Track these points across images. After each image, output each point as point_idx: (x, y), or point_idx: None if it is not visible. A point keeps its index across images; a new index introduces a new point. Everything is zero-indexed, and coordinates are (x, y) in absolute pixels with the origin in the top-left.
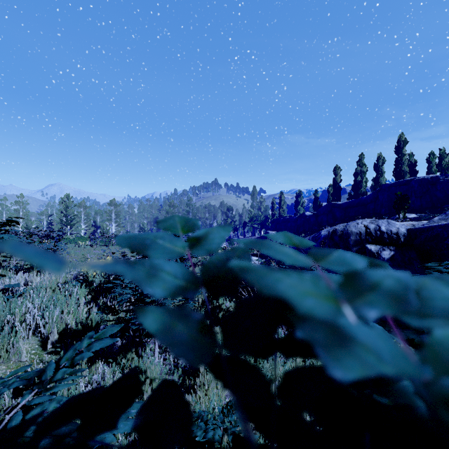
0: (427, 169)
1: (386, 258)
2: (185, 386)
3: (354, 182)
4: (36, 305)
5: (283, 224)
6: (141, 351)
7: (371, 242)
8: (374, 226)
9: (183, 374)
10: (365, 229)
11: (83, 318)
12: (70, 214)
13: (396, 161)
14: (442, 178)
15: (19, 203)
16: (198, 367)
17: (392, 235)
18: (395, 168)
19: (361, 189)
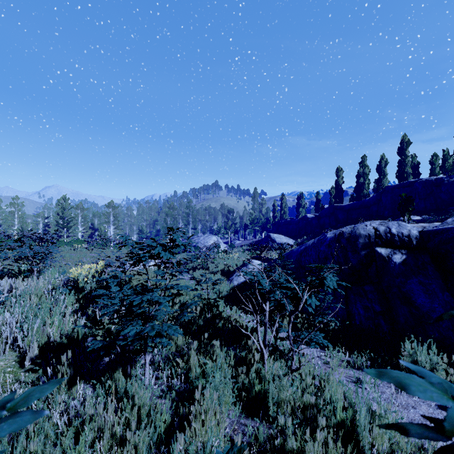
0: (430, 171)
1: (398, 262)
2: (179, 414)
3: (357, 183)
4: (15, 315)
5: (284, 226)
6: (130, 369)
7: (381, 245)
8: (384, 229)
9: (177, 396)
10: (374, 232)
11: (69, 330)
12: (67, 216)
13: (399, 163)
14: (446, 180)
15: (15, 204)
16: (195, 390)
17: (403, 237)
18: (398, 170)
19: (364, 190)
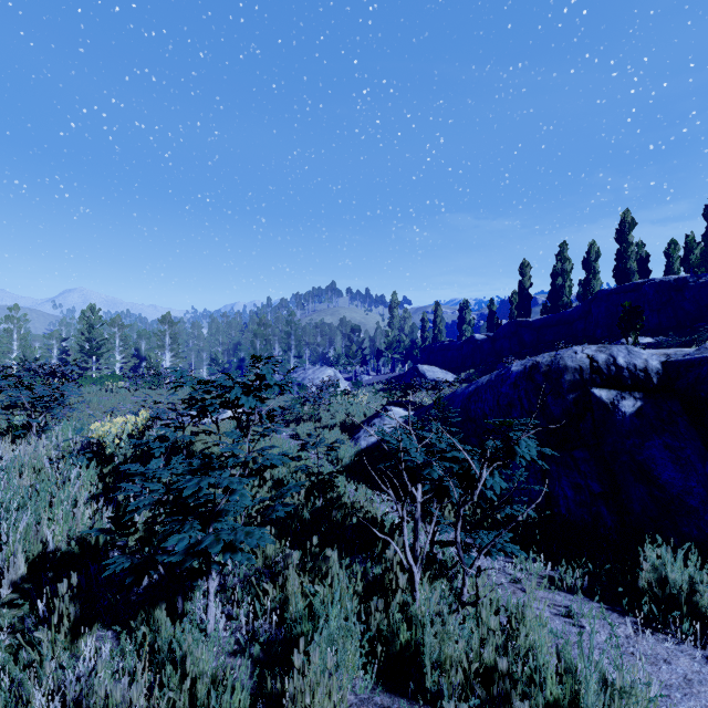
0: (666, 267)
1: (629, 413)
2: (264, 691)
3: (552, 286)
4: None
5: (439, 353)
6: (182, 603)
7: (600, 384)
8: (606, 358)
9: (264, 652)
10: (589, 362)
11: (83, 529)
12: (96, 337)
13: (617, 254)
14: (692, 280)
15: (13, 319)
16: (294, 642)
17: (637, 372)
18: (616, 265)
19: (563, 297)
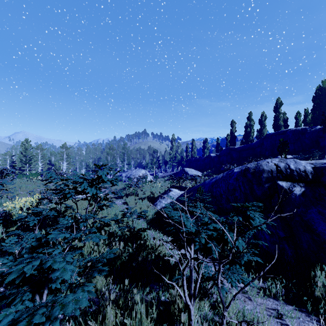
0: (295, 123)
1: (298, 194)
2: None
3: (245, 132)
4: None
5: (194, 162)
6: None
7: (282, 179)
8: (284, 165)
9: None
10: (275, 167)
11: None
12: (28, 154)
13: (274, 117)
14: (309, 129)
15: None
16: None
17: (301, 172)
18: (274, 122)
19: (250, 137)
